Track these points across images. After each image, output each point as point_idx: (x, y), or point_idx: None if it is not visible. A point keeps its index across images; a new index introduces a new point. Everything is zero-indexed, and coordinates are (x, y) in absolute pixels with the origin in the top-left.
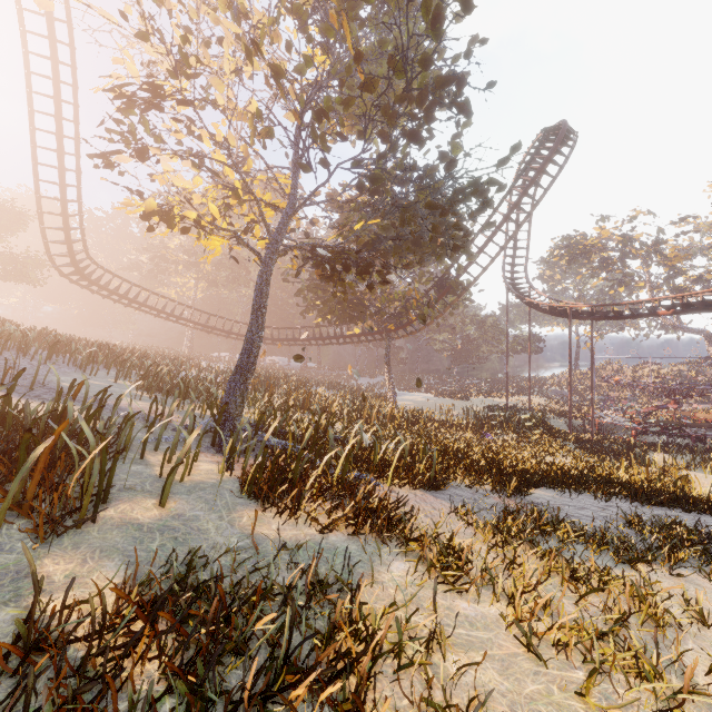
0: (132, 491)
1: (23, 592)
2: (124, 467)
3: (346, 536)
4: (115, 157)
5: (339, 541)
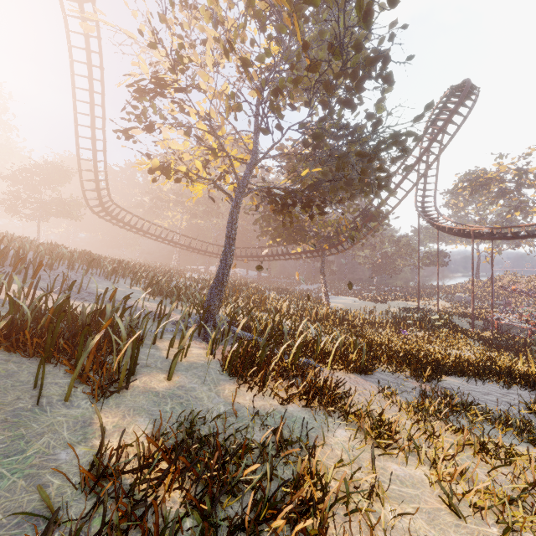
0: (149, 367)
1: (89, 436)
2: (142, 350)
3: (300, 408)
4: (132, 131)
5: (295, 411)
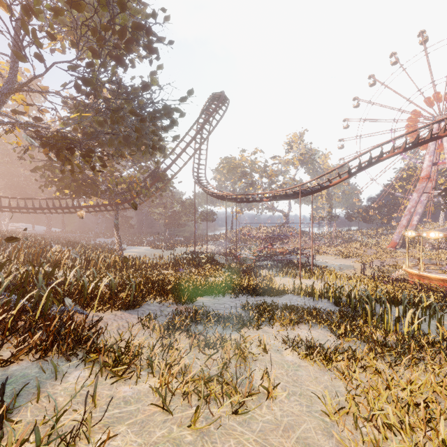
0: None
1: None
2: None
3: (30, 363)
4: None
5: (20, 369)
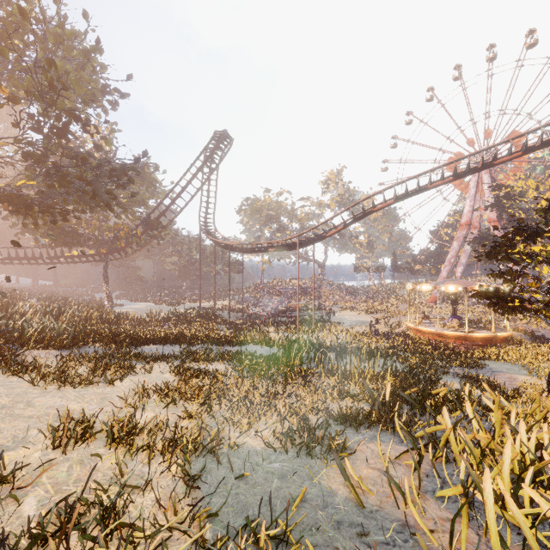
0: None
1: None
2: None
3: None
4: None
5: None
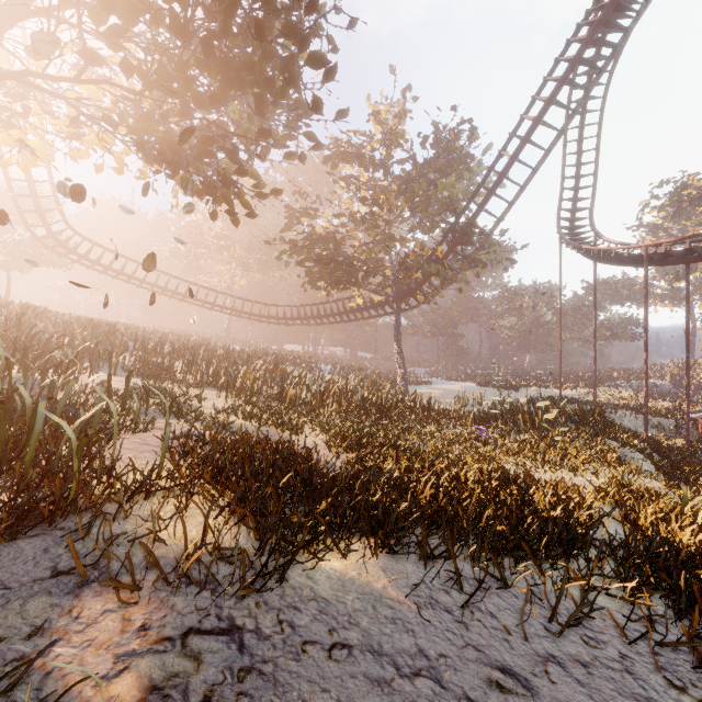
0: None
1: None
2: None
3: None
4: None
5: None
